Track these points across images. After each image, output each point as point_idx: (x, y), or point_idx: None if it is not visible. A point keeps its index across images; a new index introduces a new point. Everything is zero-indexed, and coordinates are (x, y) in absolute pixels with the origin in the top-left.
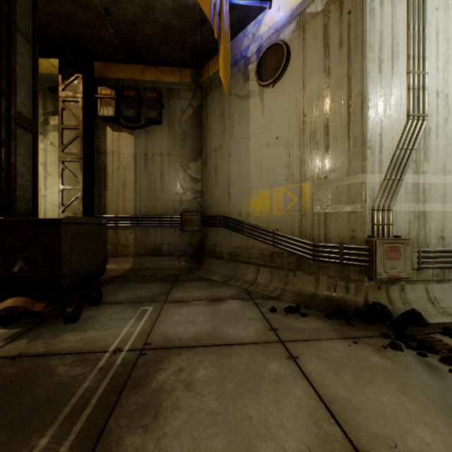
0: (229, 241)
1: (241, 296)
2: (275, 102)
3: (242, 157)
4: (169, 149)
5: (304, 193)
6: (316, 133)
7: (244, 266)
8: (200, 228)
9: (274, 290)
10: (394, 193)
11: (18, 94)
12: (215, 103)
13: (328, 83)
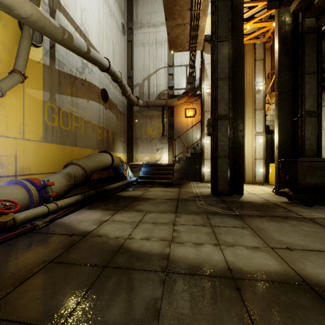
0: None
1: None
2: None
3: None
4: None
5: None
6: None
7: None
8: None
9: None
10: None
11: (307, 102)
12: None
13: None
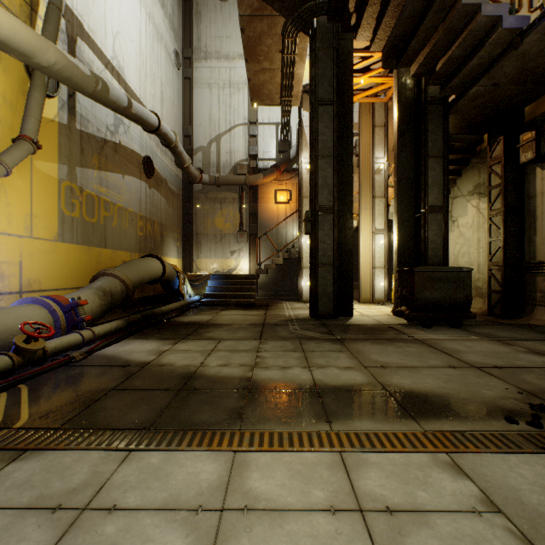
0: None
1: None
2: None
3: None
4: None
5: None
6: None
7: None
8: None
9: None
10: None
11: (431, 194)
12: None
13: None
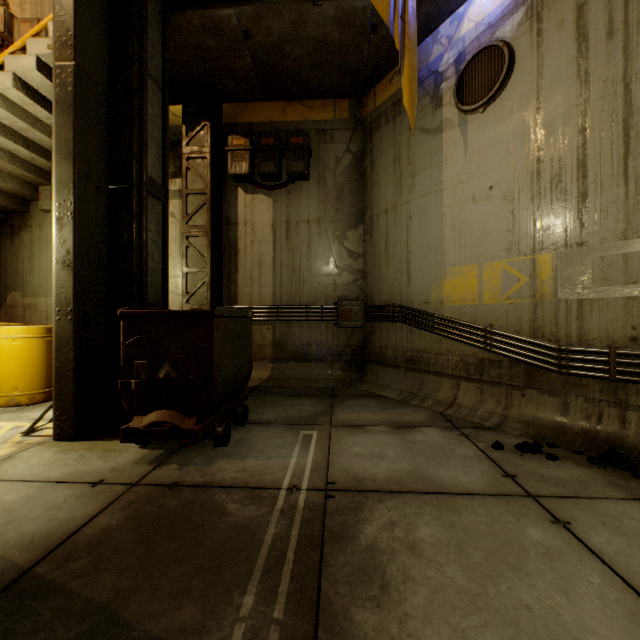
0: (409, 343)
1: (438, 423)
2: (488, 133)
3: (430, 220)
4: (318, 213)
5: (540, 270)
6: (563, 175)
7: (434, 379)
8: (362, 323)
9: (488, 416)
10: None
11: (149, 154)
12: (385, 144)
13: (584, 96)
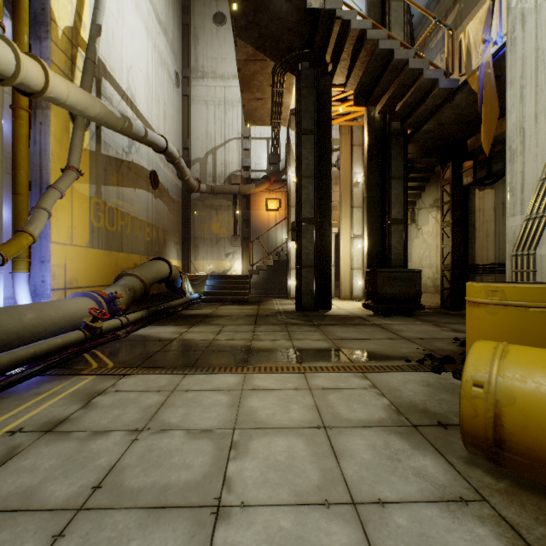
0: None
1: None
2: None
3: None
4: None
5: None
6: None
7: None
8: None
9: None
10: (535, 235)
11: (394, 209)
12: None
13: None
